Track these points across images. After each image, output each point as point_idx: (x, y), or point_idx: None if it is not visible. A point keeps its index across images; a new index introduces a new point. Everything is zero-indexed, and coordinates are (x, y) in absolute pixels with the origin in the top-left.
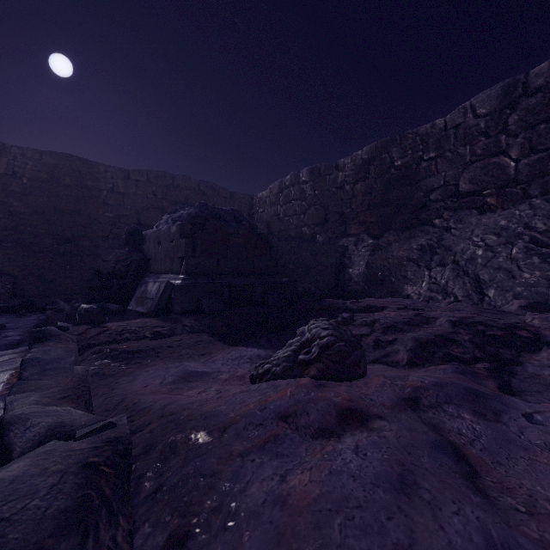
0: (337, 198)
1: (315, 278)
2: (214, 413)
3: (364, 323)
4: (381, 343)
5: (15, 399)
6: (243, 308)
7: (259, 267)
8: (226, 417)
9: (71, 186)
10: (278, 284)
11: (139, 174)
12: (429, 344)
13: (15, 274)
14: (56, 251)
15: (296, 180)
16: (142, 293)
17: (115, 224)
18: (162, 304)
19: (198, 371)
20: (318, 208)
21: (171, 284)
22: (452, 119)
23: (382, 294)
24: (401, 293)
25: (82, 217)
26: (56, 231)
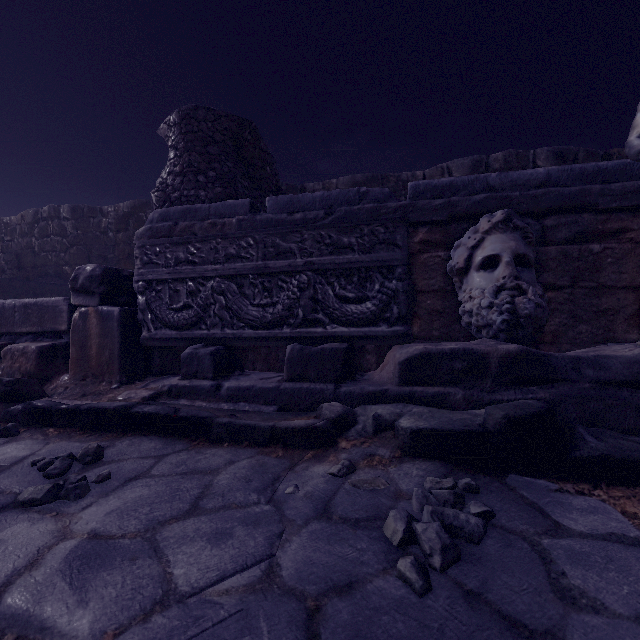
0: (101, 242)
1: None
2: None
3: None
4: None
5: None
6: None
7: None
8: None
9: None
10: None
11: None
12: None
13: None
14: None
15: (56, 214)
16: None
17: None
18: None
19: None
20: (81, 249)
21: None
22: None
23: None
24: None
25: None
26: None
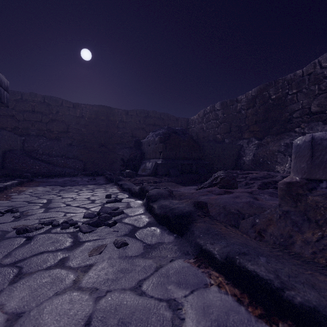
0: (237, 118)
1: (224, 162)
2: (188, 192)
3: (242, 177)
4: (248, 184)
5: (135, 187)
6: (187, 174)
7: (194, 156)
8: (192, 192)
9: (104, 120)
10: (203, 164)
11: (132, 112)
12: (268, 183)
13: (84, 161)
14: (98, 150)
15: (213, 109)
16: (144, 167)
17: (122, 137)
18: (154, 171)
19: (176, 190)
20: (225, 124)
21: (157, 163)
22: (307, 70)
23: (262, 171)
24: (274, 170)
25: (108, 134)
26: (98, 141)
